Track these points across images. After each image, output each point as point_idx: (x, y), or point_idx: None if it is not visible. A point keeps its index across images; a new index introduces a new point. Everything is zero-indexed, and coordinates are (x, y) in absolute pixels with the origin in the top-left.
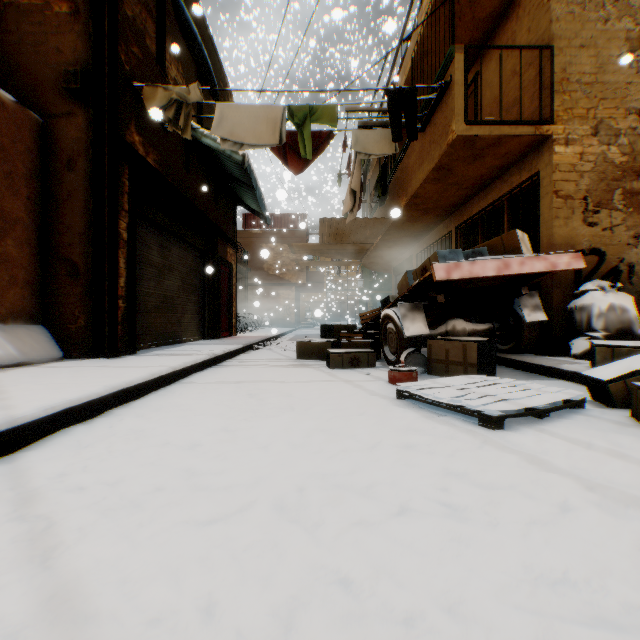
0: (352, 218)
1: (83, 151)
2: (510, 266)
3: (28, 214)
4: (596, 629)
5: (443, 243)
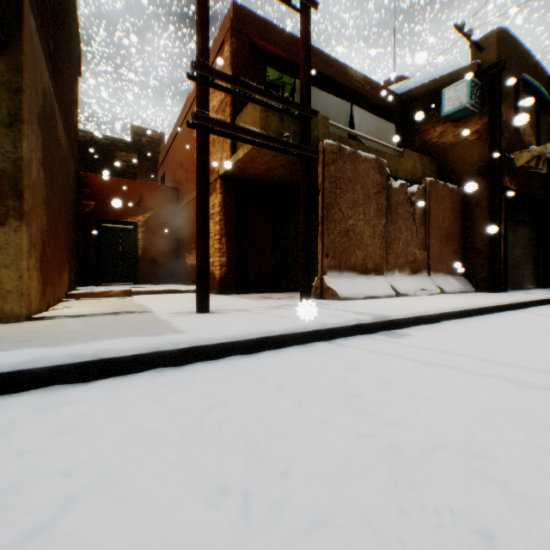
0: None
1: (482, 198)
2: None
3: (459, 231)
4: None
5: None
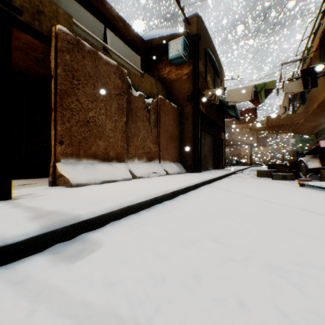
0: (284, 116)
1: (190, 115)
2: None
3: (178, 134)
4: (317, 201)
5: None
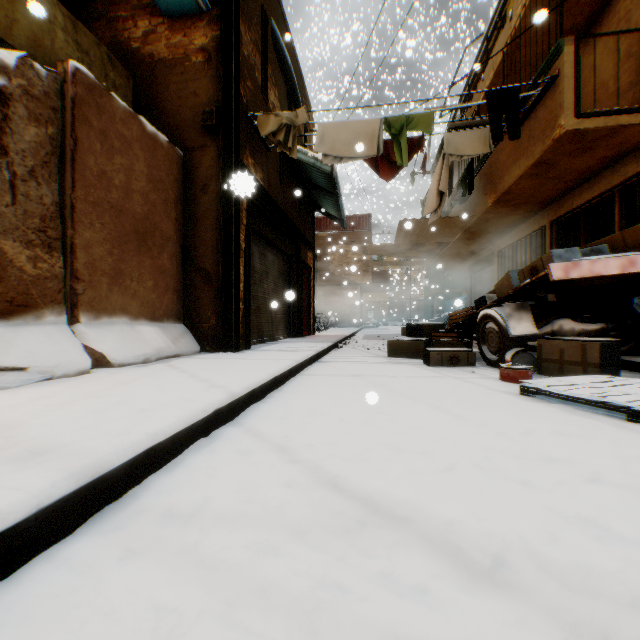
0: (435, 218)
1: (213, 177)
2: (635, 263)
3: (174, 232)
4: None
5: (531, 239)
